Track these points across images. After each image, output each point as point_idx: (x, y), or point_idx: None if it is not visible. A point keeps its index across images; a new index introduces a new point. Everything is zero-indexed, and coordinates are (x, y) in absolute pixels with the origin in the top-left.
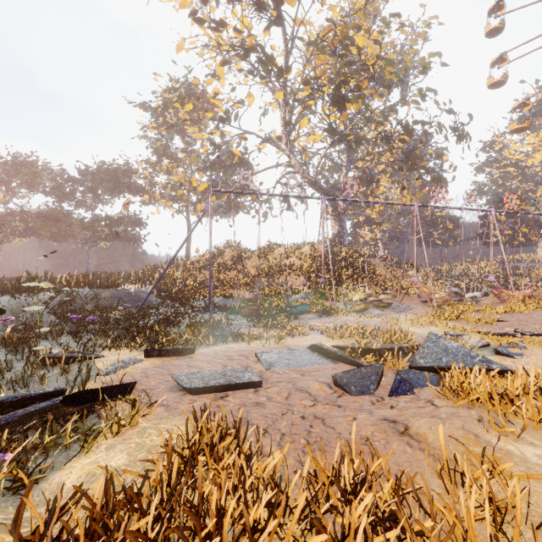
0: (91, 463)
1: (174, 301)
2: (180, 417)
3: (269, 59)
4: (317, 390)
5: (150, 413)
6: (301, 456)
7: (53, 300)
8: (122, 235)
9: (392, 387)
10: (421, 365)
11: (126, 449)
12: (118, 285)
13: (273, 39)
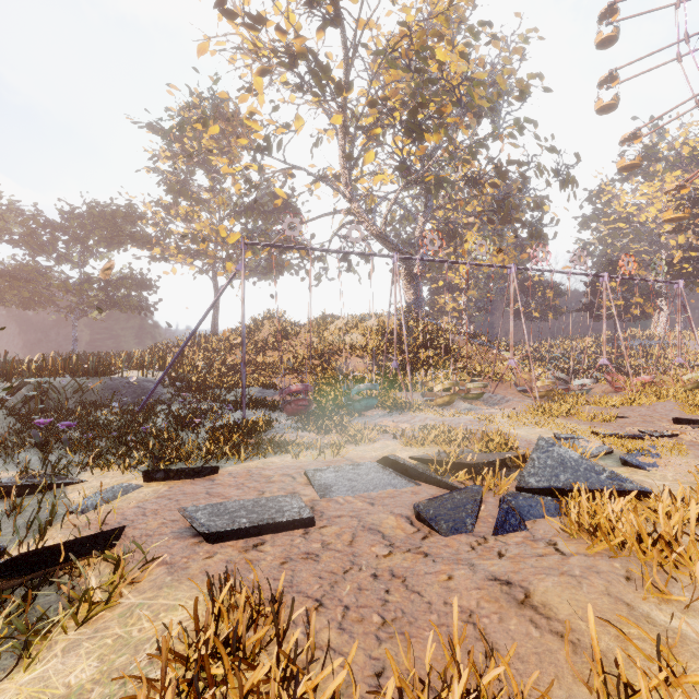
0: (33, 681)
1: (194, 393)
2: (190, 584)
3: (324, 71)
4: (393, 529)
5: (142, 580)
6: (374, 646)
7: (16, 394)
8: (123, 301)
9: (497, 521)
10: (532, 486)
11: (97, 649)
12: (113, 372)
13: (328, 46)
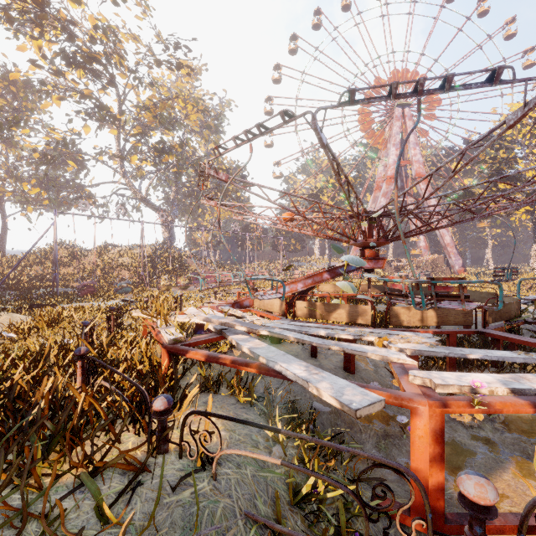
0: None
1: (15, 291)
2: None
3: (104, 107)
4: None
5: None
6: None
7: None
8: None
9: None
10: None
11: None
12: None
13: None
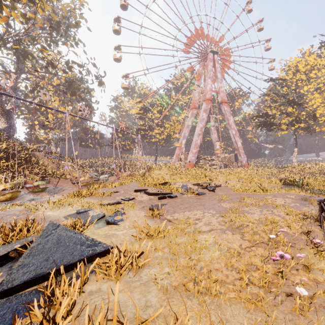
0: None
1: None
2: None
3: None
4: None
5: None
6: None
7: None
8: None
9: None
10: (14, 284)
11: None
12: None
13: None
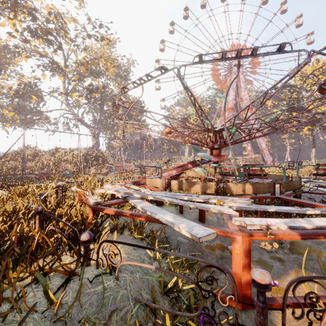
0: None
1: None
2: None
3: (55, 63)
4: None
5: None
6: None
7: None
8: None
9: None
10: None
11: None
12: None
13: None
